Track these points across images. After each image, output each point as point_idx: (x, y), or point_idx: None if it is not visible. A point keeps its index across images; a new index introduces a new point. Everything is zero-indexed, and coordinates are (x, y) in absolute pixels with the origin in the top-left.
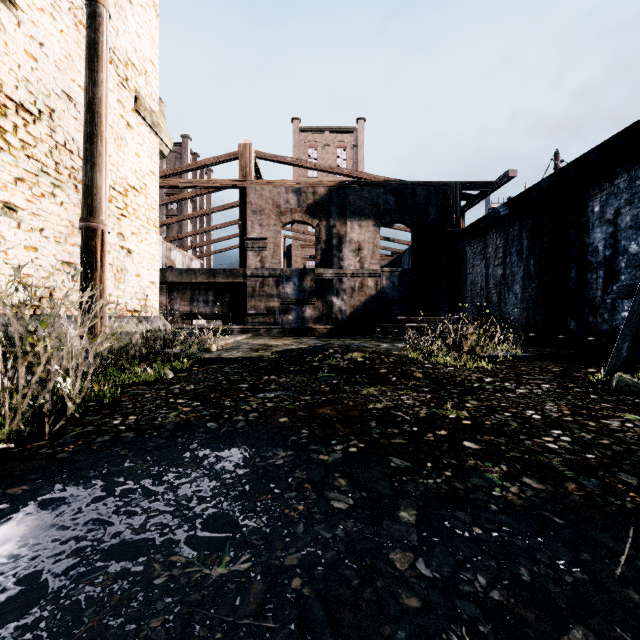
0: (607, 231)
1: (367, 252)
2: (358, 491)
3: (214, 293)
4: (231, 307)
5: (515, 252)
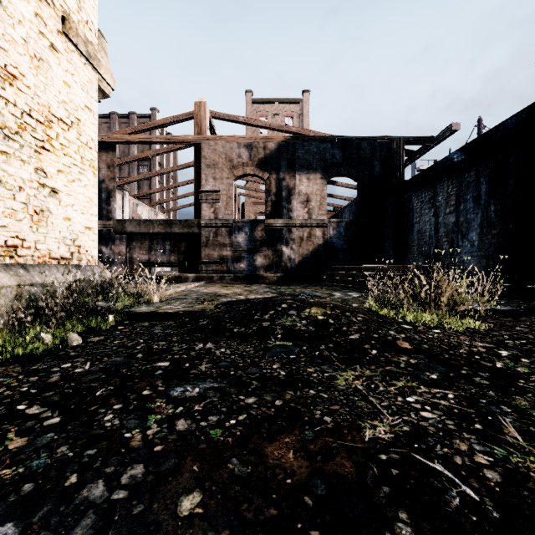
0: None
1: (315, 203)
2: None
3: (171, 243)
4: (187, 256)
5: (471, 198)
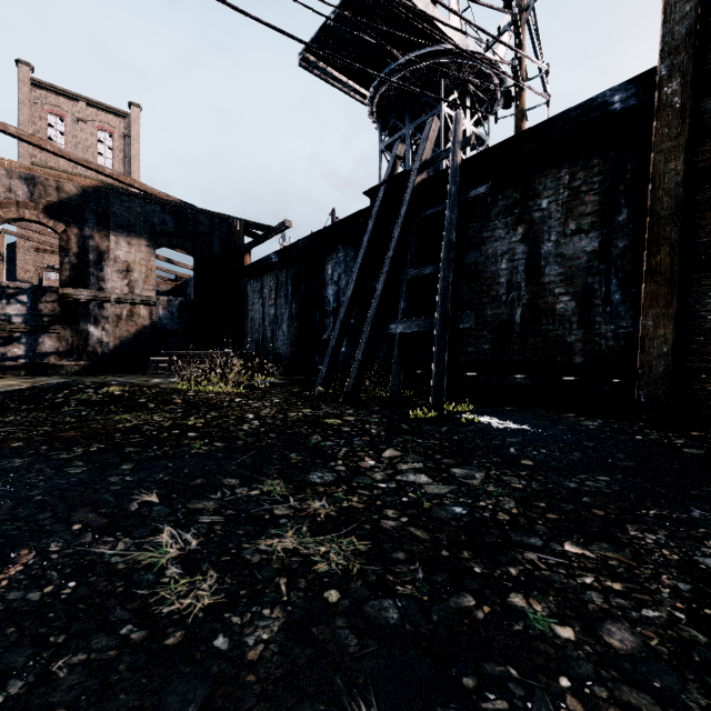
0: (335, 289)
1: (139, 275)
2: (93, 464)
3: None
4: None
5: (283, 296)
